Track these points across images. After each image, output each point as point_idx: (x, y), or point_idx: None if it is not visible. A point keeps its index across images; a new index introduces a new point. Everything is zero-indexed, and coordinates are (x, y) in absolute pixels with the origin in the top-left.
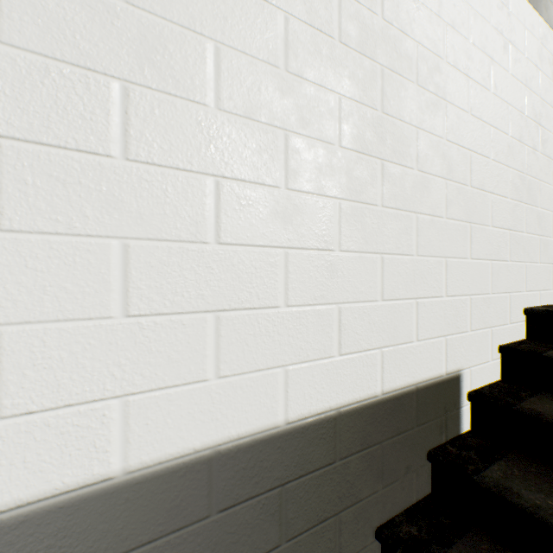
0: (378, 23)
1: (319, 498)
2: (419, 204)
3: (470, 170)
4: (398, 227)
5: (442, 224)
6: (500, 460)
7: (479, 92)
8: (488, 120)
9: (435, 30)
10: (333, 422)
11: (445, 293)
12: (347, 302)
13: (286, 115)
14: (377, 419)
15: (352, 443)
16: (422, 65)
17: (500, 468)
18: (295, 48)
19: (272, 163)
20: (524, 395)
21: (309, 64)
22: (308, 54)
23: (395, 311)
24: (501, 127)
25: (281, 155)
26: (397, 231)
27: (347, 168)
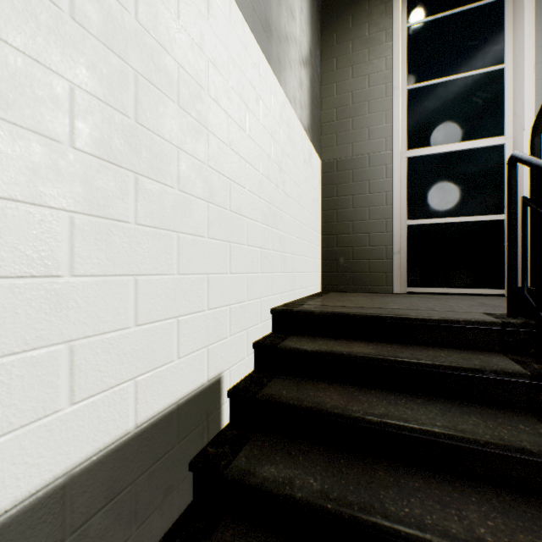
0: (130, 22)
1: None
2: (181, 223)
3: (230, 196)
4: (157, 246)
5: (205, 243)
6: (247, 444)
7: (237, 130)
8: (245, 156)
9: (197, 60)
10: (60, 492)
11: (207, 307)
12: (85, 337)
13: None
14: (129, 458)
15: (92, 503)
16: (184, 88)
17: (245, 453)
18: None
19: None
20: (266, 381)
21: (15, 24)
22: (11, 8)
23: (153, 334)
24: (255, 164)
25: None
26: (155, 250)
27: (85, 175)
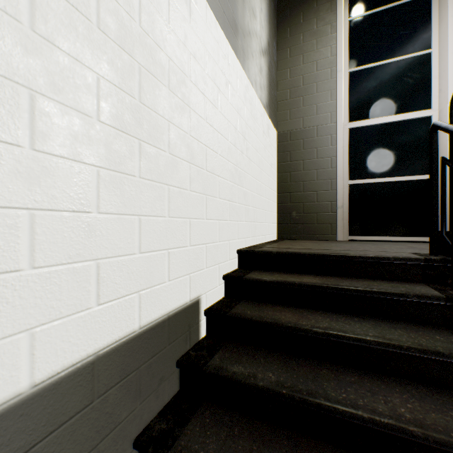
0: (136, 28)
1: (75, 442)
2: (171, 178)
3: (206, 159)
4: (154, 195)
5: (188, 194)
6: (220, 350)
7: (211, 108)
8: (217, 128)
9: (182, 54)
10: (91, 366)
11: (189, 243)
12: (107, 258)
13: (32, 74)
14: (135, 350)
15: (111, 378)
16: (173, 75)
17: (219, 356)
18: (44, 12)
19: (12, 120)
20: (234, 304)
21: (63, 34)
22: (61, 23)
23: (151, 260)
24: (225, 135)
25: (25, 113)
26: (153, 198)
27: (107, 140)
